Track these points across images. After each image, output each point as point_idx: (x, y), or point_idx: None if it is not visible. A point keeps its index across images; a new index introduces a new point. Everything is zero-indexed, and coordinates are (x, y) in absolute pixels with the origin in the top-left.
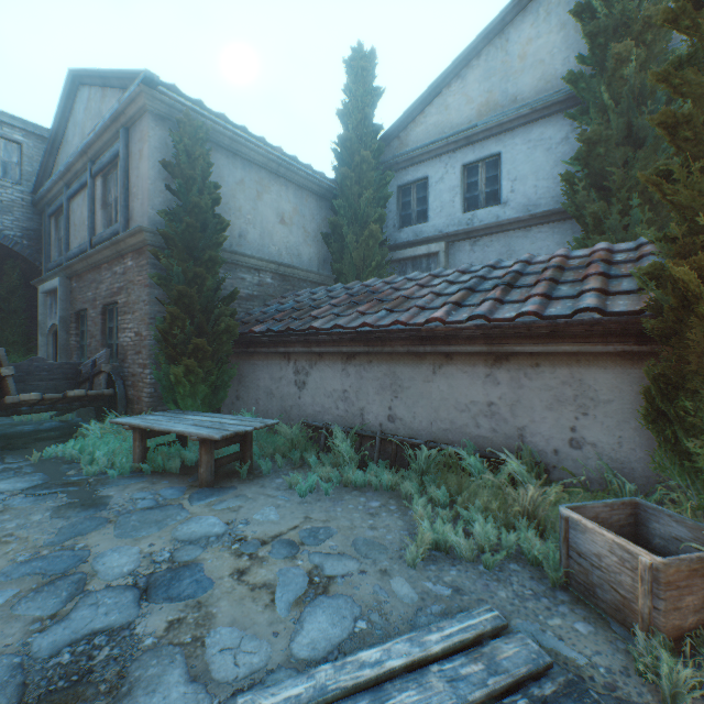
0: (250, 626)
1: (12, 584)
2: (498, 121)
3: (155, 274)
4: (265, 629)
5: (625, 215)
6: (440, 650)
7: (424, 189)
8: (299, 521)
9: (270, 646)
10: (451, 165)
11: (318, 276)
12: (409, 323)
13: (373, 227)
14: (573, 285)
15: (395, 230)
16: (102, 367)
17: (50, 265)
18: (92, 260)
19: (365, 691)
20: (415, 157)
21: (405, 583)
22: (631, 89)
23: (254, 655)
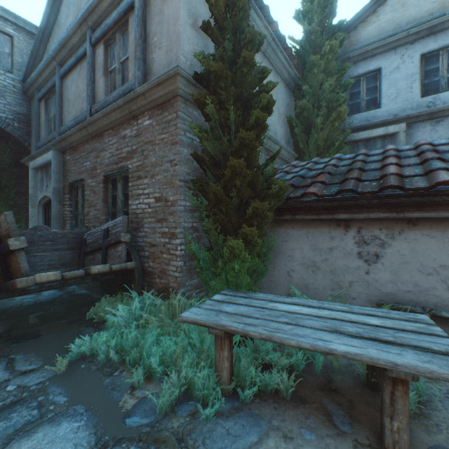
0: None
1: None
2: None
3: (195, 125)
4: None
5: None
6: None
7: (374, 80)
8: None
9: None
10: (408, 55)
11: (287, 154)
12: None
13: (343, 108)
14: None
15: None
16: (121, 237)
17: (39, 143)
18: (93, 127)
19: None
20: (368, 51)
21: None
22: None
23: None
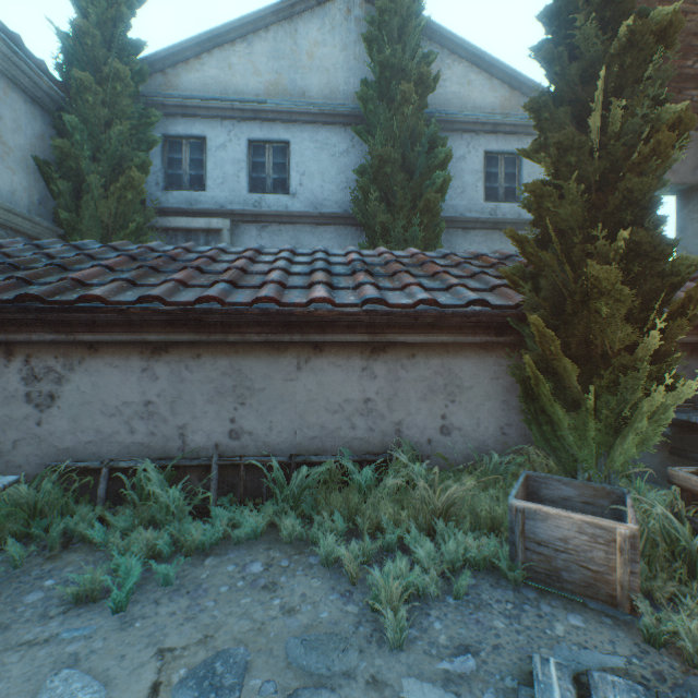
0: None
1: None
2: (290, 108)
3: None
4: None
5: (405, 231)
6: None
7: (200, 151)
8: (155, 671)
9: None
10: (236, 134)
11: (30, 224)
12: (285, 303)
13: (136, 174)
14: (430, 279)
15: (159, 189)
16: None
17: None
18: None
19: None
20: (190, 107)
21: (423, 685)
22: (408, 128)
23: None
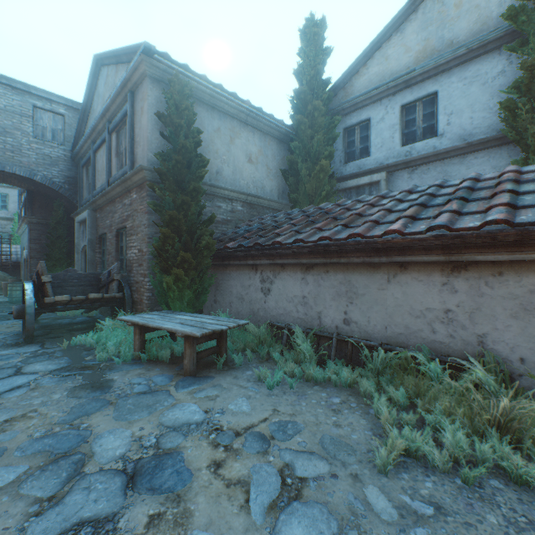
0: (225, 531)
1: (26, 459)
2: (435, 64)
3: (152, 203)
4: None
5: None
6: None
7: (366, 129)
8: (268, 414)
9: None
10: (391, 106)
11: (278, 204)
12: (366, 236)
13: (323, 162)
14: None
15: (341, 165)
16: (114, 276)
17: (82, 202)
18: (109, 195)
19: None
20: (358, 103)
21: (380, 494)
22: None
23: None
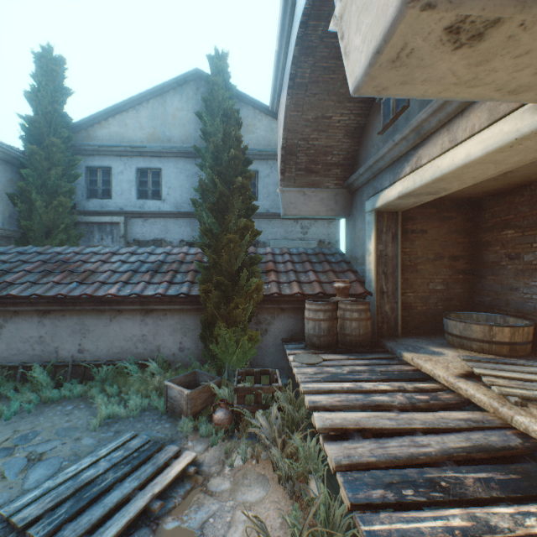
0: None
1: None
2: (160, 150)
3: None
4: (3, 489)
5: None
6: (106, 454)
7: (109, 175)
8: (10, 435)
9: (9, 493)
10: (129, 165)
11: (4, 231)
12: (94, 295)
13: (64, 198)
14: (184, 275)
15: (84, 199)
16: None
17: None
18: None
19: (70, 479)
20: (101, 151)
21: (90, 439)
22: None
23: (0, 499)
